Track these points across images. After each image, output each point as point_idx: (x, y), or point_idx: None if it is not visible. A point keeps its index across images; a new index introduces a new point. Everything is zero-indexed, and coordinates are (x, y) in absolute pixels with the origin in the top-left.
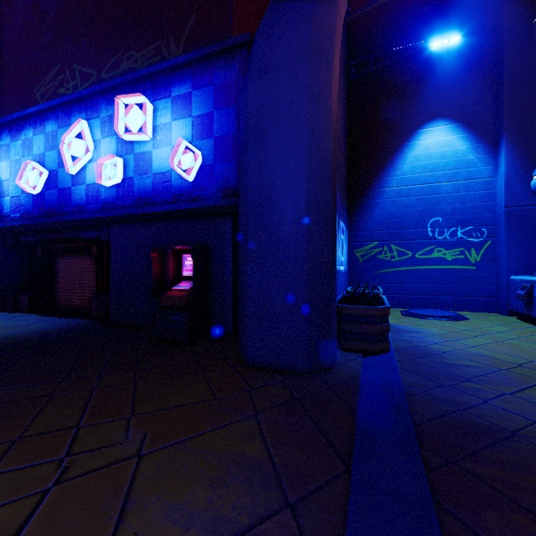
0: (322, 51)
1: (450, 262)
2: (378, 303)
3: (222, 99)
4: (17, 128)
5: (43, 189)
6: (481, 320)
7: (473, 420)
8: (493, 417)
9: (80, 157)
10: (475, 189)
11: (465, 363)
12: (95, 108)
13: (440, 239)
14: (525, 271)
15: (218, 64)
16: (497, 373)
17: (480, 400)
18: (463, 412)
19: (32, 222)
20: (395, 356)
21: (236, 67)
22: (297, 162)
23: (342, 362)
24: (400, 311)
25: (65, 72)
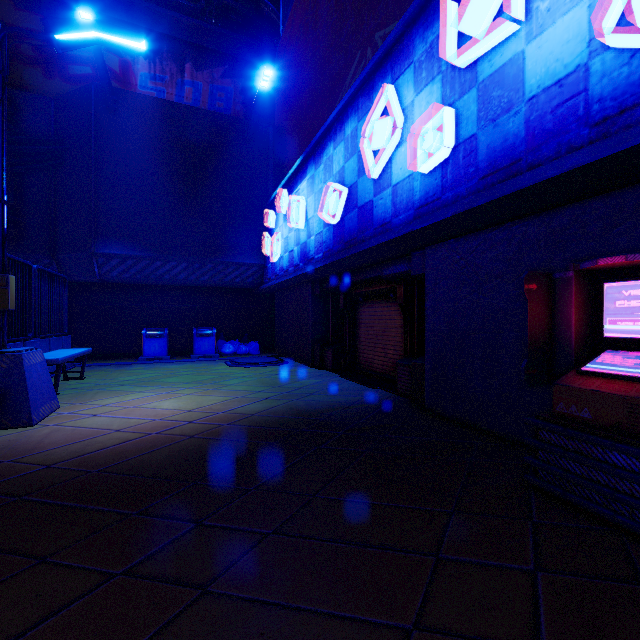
0: None
1: None
2: None
3: None
4: (319, 151)
5: (343, 215)
6: None
7: None
8: None
9: (384, 148)
10: None
11: None
12: (405, 53)
13: None
14: None
15: None
16: None
17: None
18: None
19: (331, 260)
20: None
21: None
22: None
23: None
24: None
25: (366, 54)
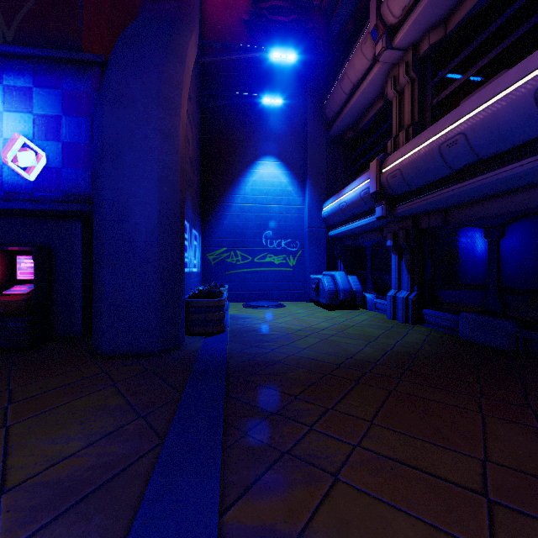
0: (171, 100)
1: (277, 265)
2: (218, 297)
3: (72, 106)
4: None
5: None
6: (293, 306)
7: (261, 360)
8: (272, 357)
9: None
10: (292, 213)
11: (270, 333)
12: None
13: (271, 247)
14: (319, 272)
15: (67, 71)
16: (286, 335)
17: (269, 350)
18: (258, 357)
19: None
20: (229, 334)
21: (89, 81)
22: (150, 186)
23: (189, 343)
24: (242, 305)
25: None
